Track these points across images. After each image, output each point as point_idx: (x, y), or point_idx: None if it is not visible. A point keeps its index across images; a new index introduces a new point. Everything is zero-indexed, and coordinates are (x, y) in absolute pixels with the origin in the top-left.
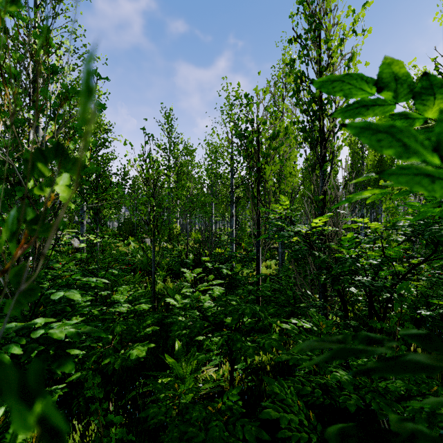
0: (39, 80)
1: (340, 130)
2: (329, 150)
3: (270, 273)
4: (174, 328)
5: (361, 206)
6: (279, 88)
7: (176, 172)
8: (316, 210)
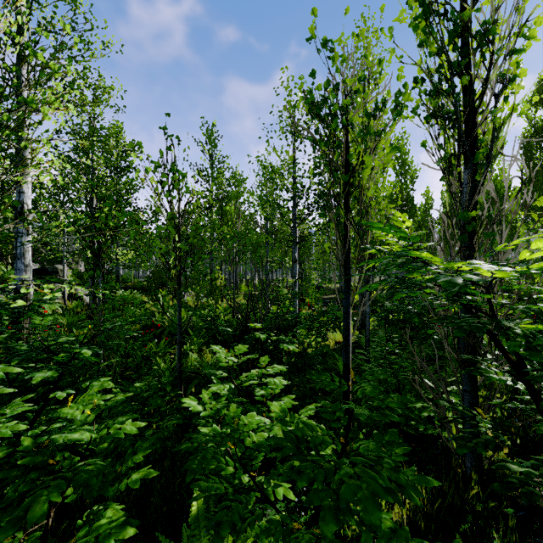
0: (24, 69)
1: (509, 87)
2: (481, 130)
3: None
4: (191, 466)
5: None
6: (382, 32)
7: (220, 204)
8: (461, 238)
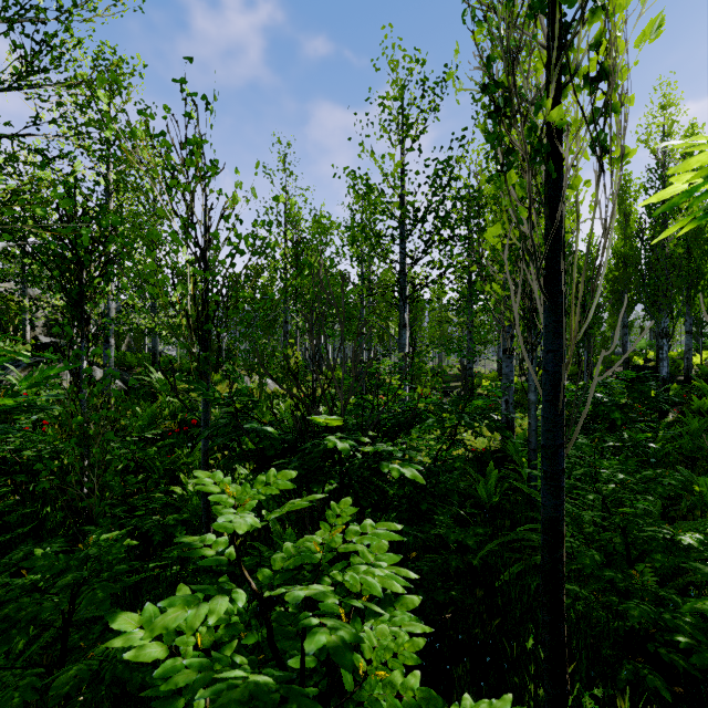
0: None
1: None
2: None
3: (485, 448)
4: None
5: (663, 312)
6: None
7: (295, 250)
8: None
